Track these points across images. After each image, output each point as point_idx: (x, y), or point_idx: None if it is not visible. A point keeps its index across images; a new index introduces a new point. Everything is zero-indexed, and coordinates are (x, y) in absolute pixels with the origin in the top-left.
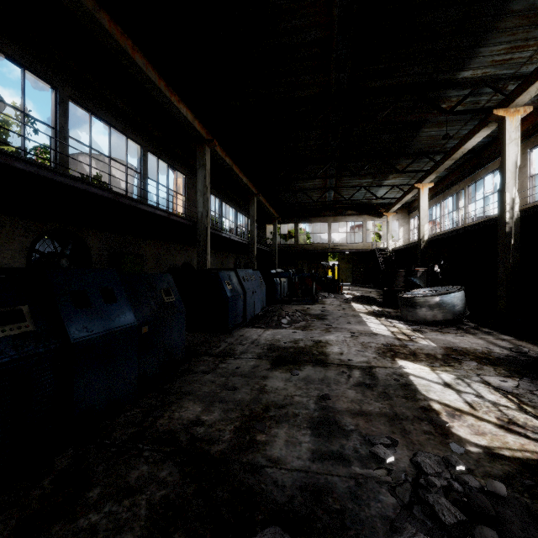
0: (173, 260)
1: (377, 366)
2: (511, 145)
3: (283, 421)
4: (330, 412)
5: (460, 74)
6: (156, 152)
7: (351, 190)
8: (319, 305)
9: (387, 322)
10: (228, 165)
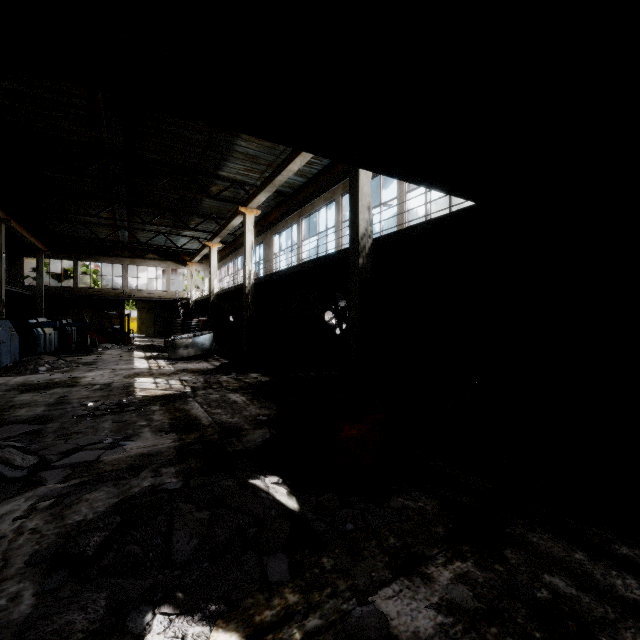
0: None
1: (117, 382)
2: (249, 234)
3: (26, 407)
4: (65, 400)
5: (219, 172)
6: None
7: (150, 233)
8: (94, 356)
9: (154, 361)
10: None
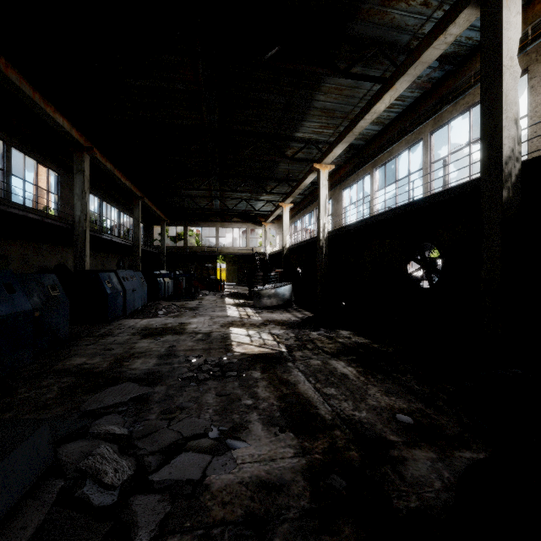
0: (44, 261)
1: (216, 331)
2: (323, 189)
3: (142, 357)
4: (173, 351)
5: (295, 134)
6: (23, 148)
7: (235, 201)
8: (197, 301)
9: (242, 309)
10: (109, 170)
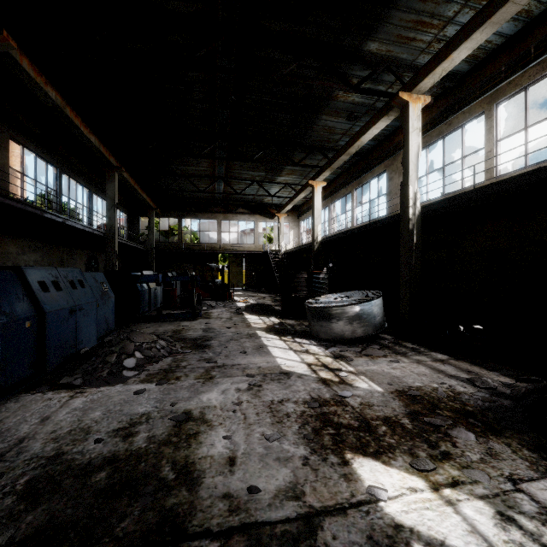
0: None
1: (323, 506)
2: (414, 135)
3: None
4: None
5: (366, 44)
6: None
7: (243, 184)
8: (201, 320)
9: (296, 344)
10: (53, 102)
